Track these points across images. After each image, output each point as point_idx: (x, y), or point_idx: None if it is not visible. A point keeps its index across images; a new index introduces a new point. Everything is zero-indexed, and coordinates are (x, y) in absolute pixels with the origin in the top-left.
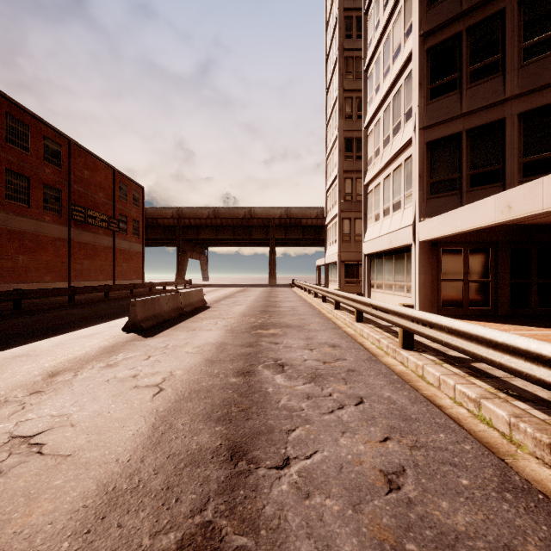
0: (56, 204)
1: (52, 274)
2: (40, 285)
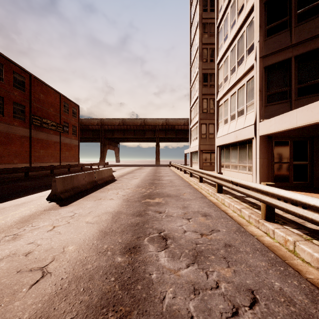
0: (21, 114)
1: (19, 158)
2: (11, 165)
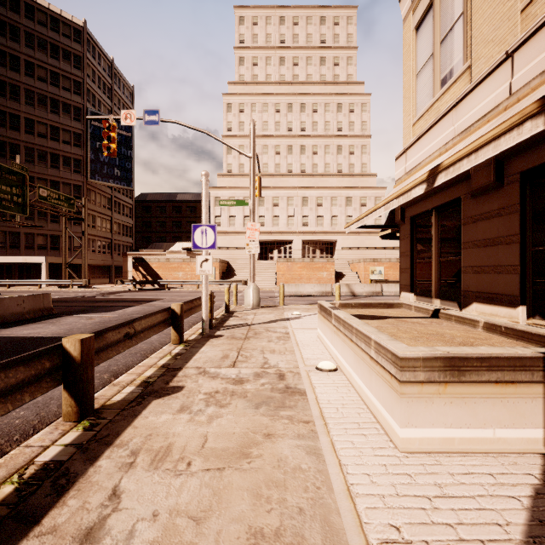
0: None
1: None
2: None
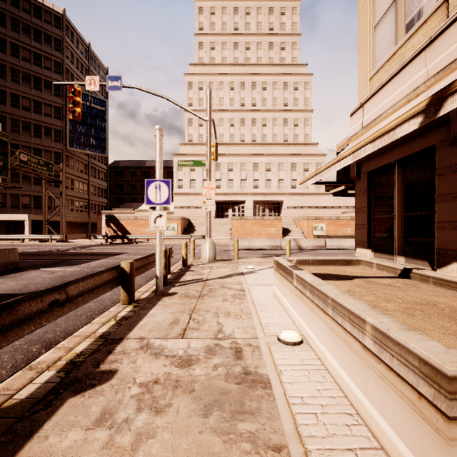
0: None
1: None
2: None
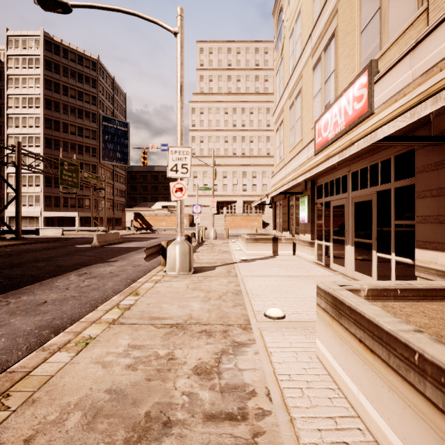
0: None
1: None
2: None
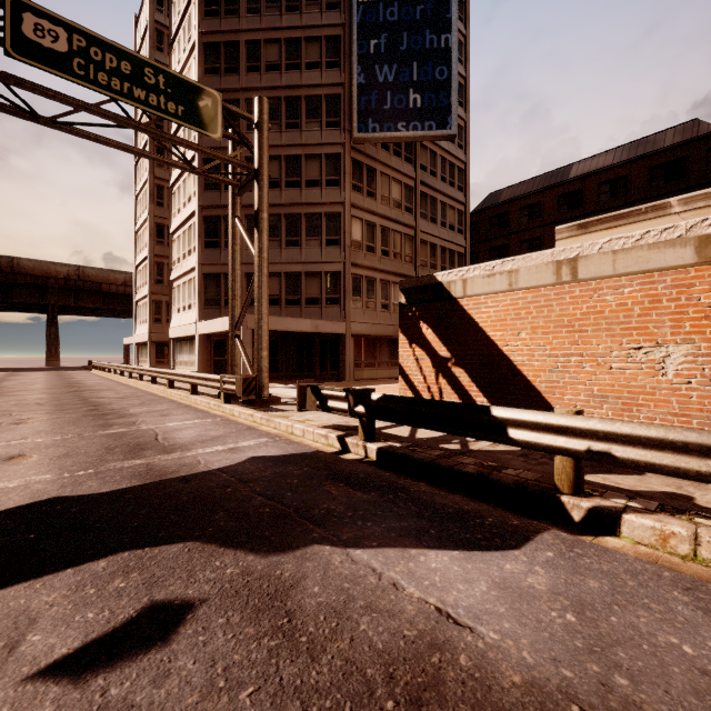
0: None
1: None
2: None
